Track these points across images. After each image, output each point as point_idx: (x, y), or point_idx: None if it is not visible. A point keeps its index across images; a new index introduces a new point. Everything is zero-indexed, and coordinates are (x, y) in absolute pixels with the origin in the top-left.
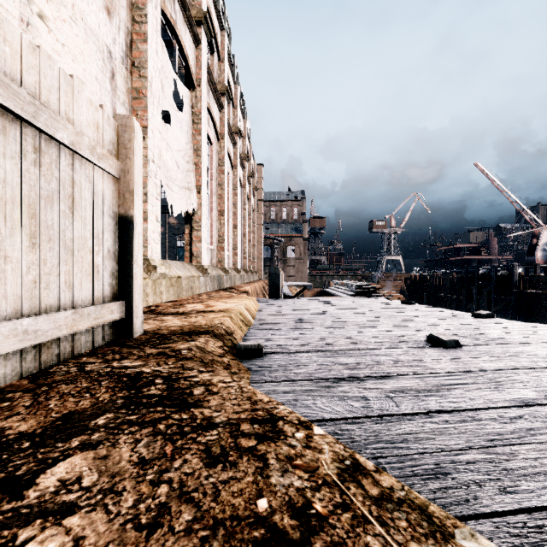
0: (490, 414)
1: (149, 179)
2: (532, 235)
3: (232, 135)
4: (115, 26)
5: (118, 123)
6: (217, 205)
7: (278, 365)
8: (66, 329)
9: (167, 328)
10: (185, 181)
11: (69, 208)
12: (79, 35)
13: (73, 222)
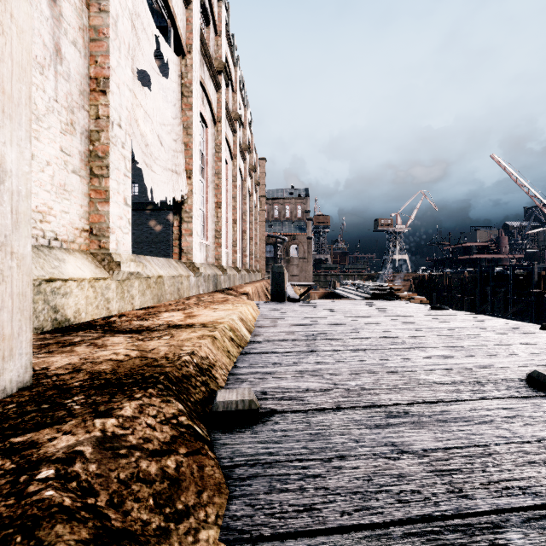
0: None
1: (112, 147)
2: None
3: (232, 121)
4: None
5: None
6: (214, 196)
7: (286, 456)
8: None
9: (92, 367)
10: (172, 163)
11: None
12: None
13: None
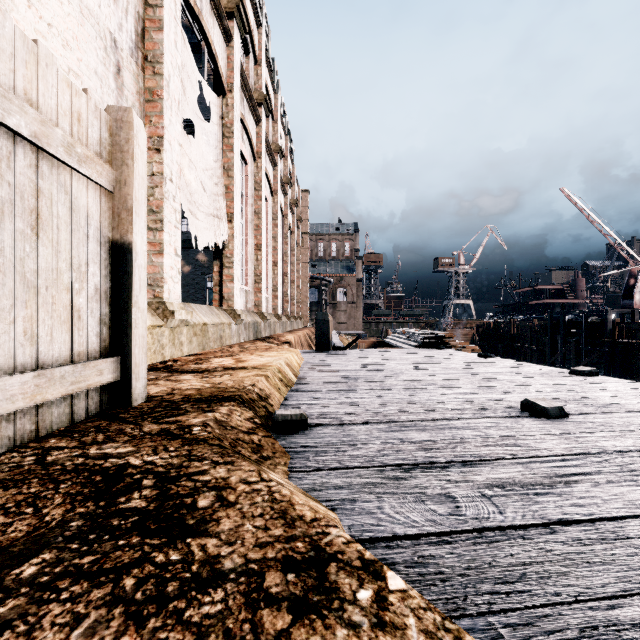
0: (639, 526)
1: (165, 201)
2: (629, 274)
3: (272, 154)
4: (122, 9)
5: (111, 117)
6: (253, 238)
7: (327, 443)
8: (23, 400)
9: (181, 392)
10: (214, 207)
11: (31, 227)
12: (71, 14)
13: (37, 248)
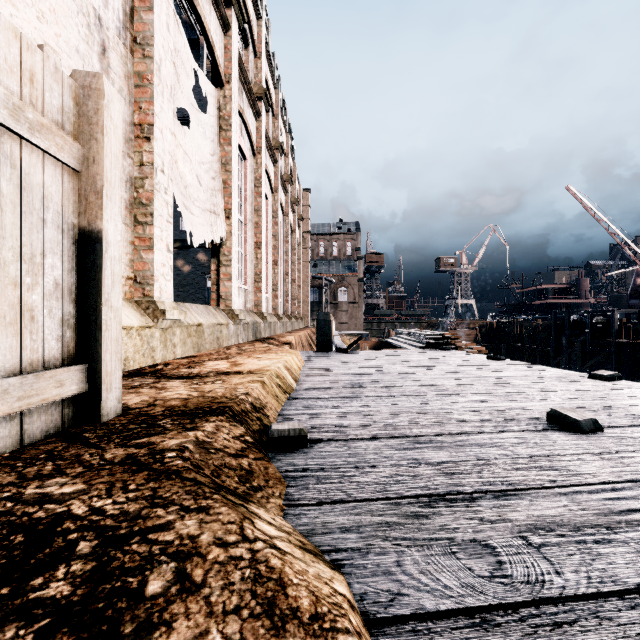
0: None
1: (156, 194)
2: (636, 273)
3: (272, 150)
4: None
5: (77, 84)
6: (253, 236)
7: (330, 465)
8: None
9: (164, 403)
10: (210, 203)
11: None
12: None
13: None
